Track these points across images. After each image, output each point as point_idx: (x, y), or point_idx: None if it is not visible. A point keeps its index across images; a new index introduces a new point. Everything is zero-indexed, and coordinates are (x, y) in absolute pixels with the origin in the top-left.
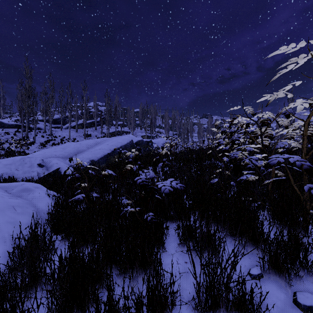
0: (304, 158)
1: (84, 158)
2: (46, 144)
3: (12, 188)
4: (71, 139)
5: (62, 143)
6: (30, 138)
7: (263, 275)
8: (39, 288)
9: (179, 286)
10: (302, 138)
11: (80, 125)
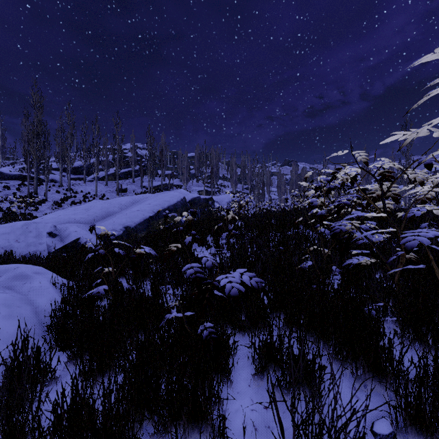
0: None
1: (115, 224)
2: (63, 202)
3: (0, 273)
4: (99, 195)
5: (85, 201)
6: (39, 194)
7: (396, 435)
8: None
9: None
10: None
11: (111, 176)
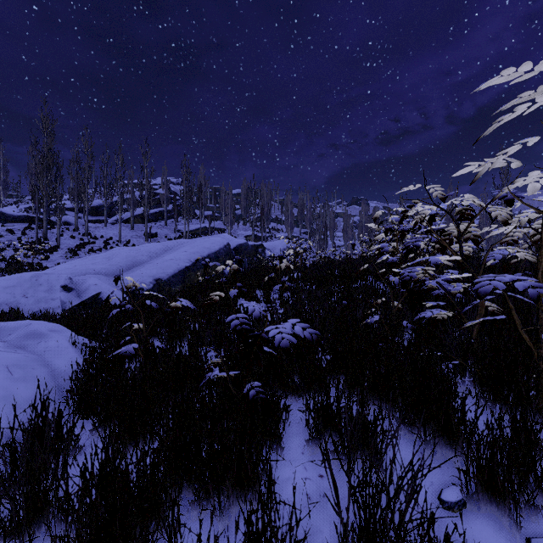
0: (541, 281)
1: (144, 276)
2: (79, 250)
3: (10, 331)
4: (123, 241)
5: (106, 249)
6: (50, 239)
7: (466, 502)
8: (45, 528)
9: (308, 525)
10: (539, 243)
11: (138, 217)
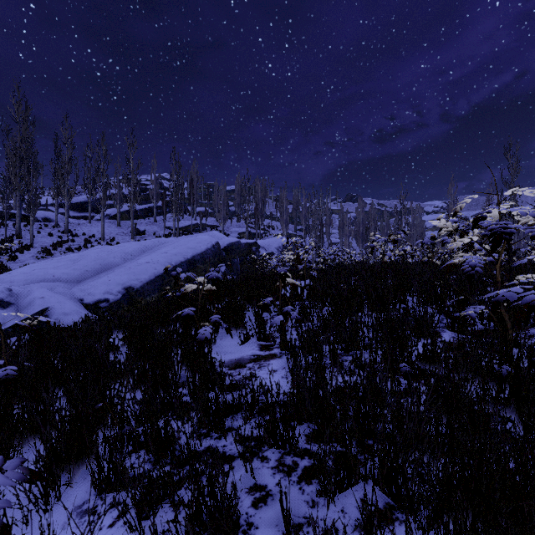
0: None
1: (111, 283)
2: (55, 249)
3: None
4: (106, 239)
5: (86, 247)
6: (24, 237)
7: None
8: None
9: None
10: None
11: (126, 213)
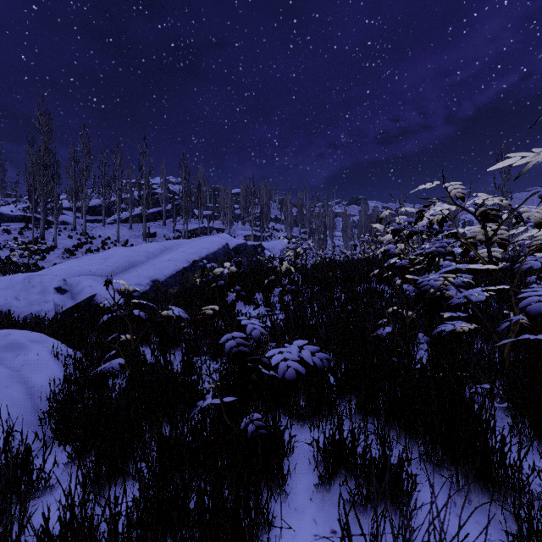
0: None
1: (140, 277)
2: (76, 250)
3: None
4: (121, 241)
5: (104, 249)
6: (47, 239)
7: None
8: None
9: None
10: None
11: (137, 217)
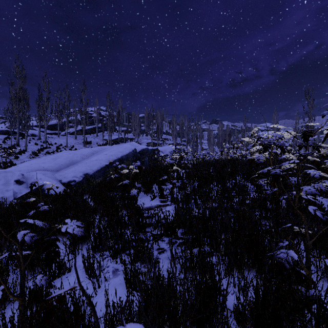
0: None
1: (76, 171)
2: (39, 152)
3: None
4: (69, 146)
5: (57, 151)
6: (21, 145)
7: None
8: None
9: None
10: None
11: (80, 131)
